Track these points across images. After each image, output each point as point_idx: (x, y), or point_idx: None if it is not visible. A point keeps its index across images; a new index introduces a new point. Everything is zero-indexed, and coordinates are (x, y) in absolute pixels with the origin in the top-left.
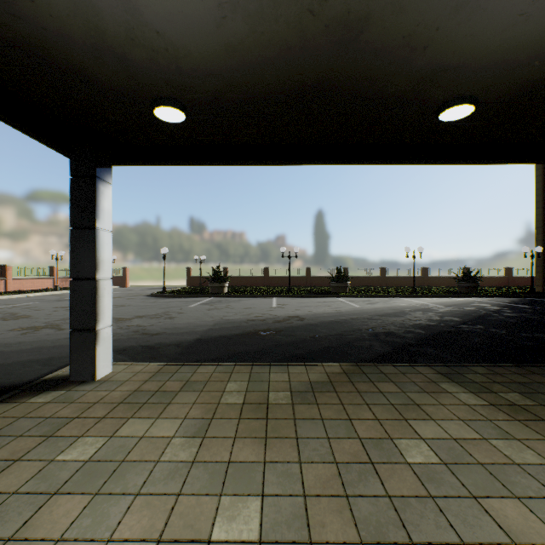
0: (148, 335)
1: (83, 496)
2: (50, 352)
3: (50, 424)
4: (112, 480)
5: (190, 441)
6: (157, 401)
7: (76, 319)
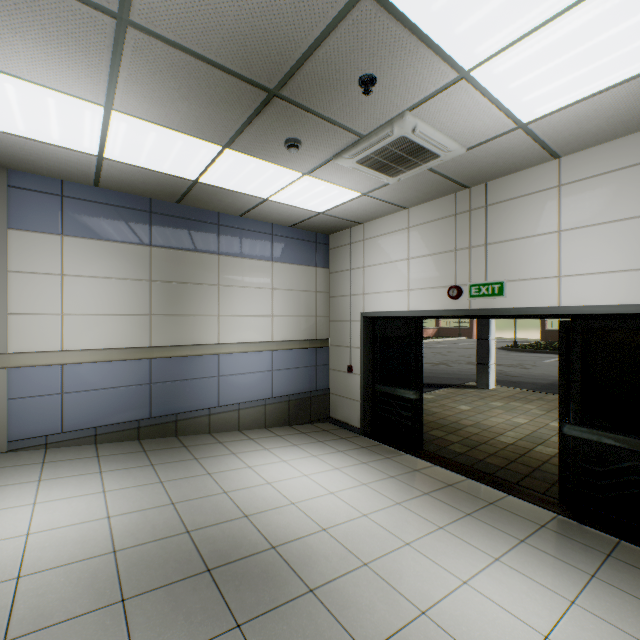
0: (509, 376)
1: (502, 410)
2: (455, 376)
3: (479, 396)
4: (511, 410)
5: (541, 411)
6: (523, 400)
7: (478, 358)
